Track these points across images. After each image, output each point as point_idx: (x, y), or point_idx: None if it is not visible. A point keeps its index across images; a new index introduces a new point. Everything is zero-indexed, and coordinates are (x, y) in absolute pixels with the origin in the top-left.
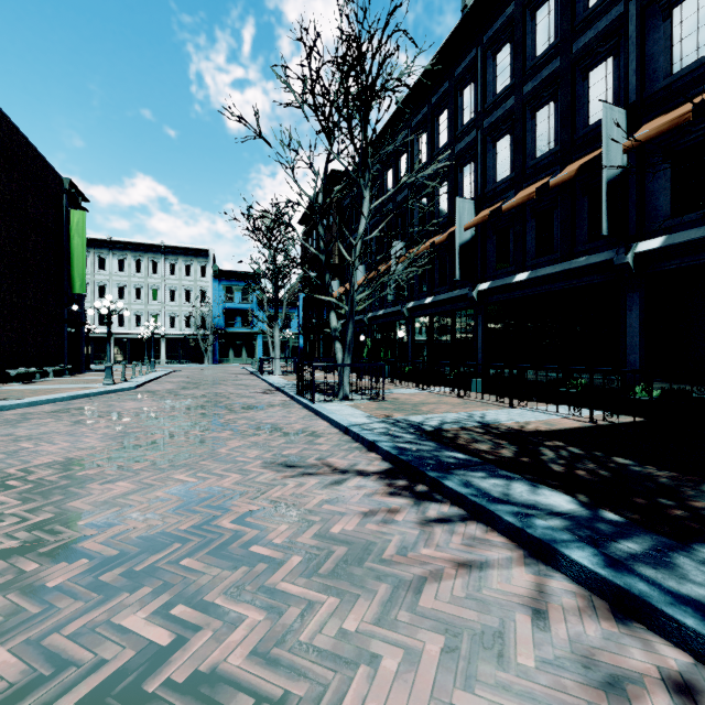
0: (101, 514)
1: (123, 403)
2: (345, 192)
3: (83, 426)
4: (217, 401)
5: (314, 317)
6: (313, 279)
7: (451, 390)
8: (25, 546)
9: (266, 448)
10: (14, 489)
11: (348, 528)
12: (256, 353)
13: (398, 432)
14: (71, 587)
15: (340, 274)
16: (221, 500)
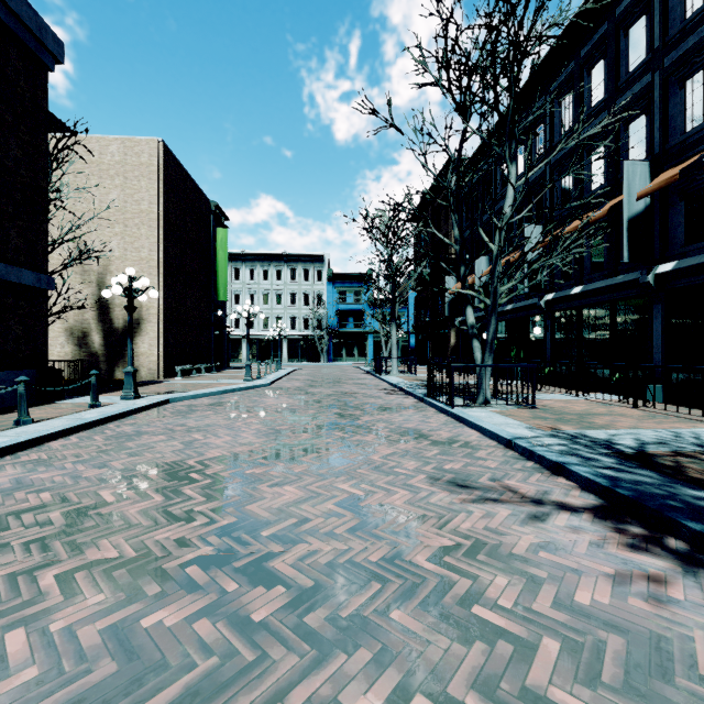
0: (281, 525)
1: (264, 399)
2: (481, 173)
3: (237, 421)
4: (346, 400)
5: (427, 316)
6: (426, 276)
7: (621, 398)
8: (220, 556)
9: (421, 459)
10: (197, 483)
11: (601, 599)
12: (367, 352)
13: (585, 452)
14: (277, 627)
15: (457, 269)
16: (402, 525)
